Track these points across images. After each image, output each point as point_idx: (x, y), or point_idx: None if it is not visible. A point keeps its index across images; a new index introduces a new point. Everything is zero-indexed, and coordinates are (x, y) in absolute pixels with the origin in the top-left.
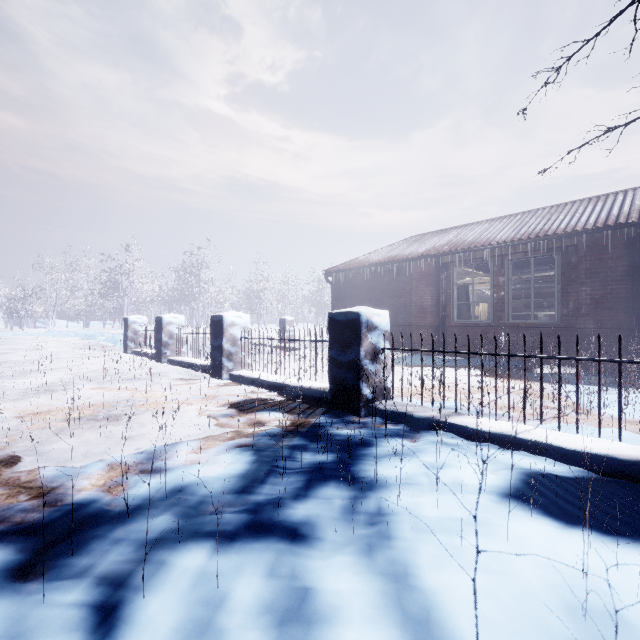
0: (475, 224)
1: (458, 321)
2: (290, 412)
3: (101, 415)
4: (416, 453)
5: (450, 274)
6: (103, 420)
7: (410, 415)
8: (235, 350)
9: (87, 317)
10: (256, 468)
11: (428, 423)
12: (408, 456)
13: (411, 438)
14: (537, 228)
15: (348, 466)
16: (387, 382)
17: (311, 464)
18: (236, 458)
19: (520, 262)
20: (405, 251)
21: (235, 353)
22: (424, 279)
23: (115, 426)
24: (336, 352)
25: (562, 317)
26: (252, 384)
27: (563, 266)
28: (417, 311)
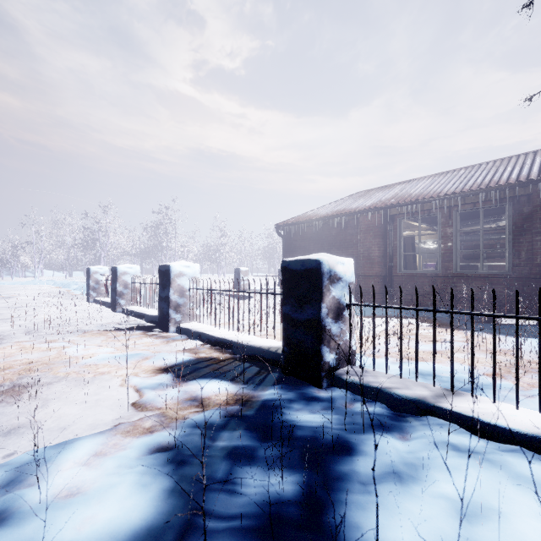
0: (418, 179)
1: (405, 271)
2: (235, 381)
3: (7, 384)
4: (419, 473)
5: (397, 226)
6: (4, 393)
7: (389, 393)
8: (183, 301)
9: (70, 268)
10: (163, 520)
11: (416, 407)
12: (410, 483)
13: (398, 433)
14: (486, 179)
15: (318, 513)
16: (352, 344)
17: (257, 508)
18: (139, 486)
19: (466, 214)
20: (352, 205)
21: (183, 304)
22: (371, 231)
23: (17, 401)
24: (291, 308)
25: (514, 267)
26: (199, 339)
27: (514, 216)
28: (364, 262)
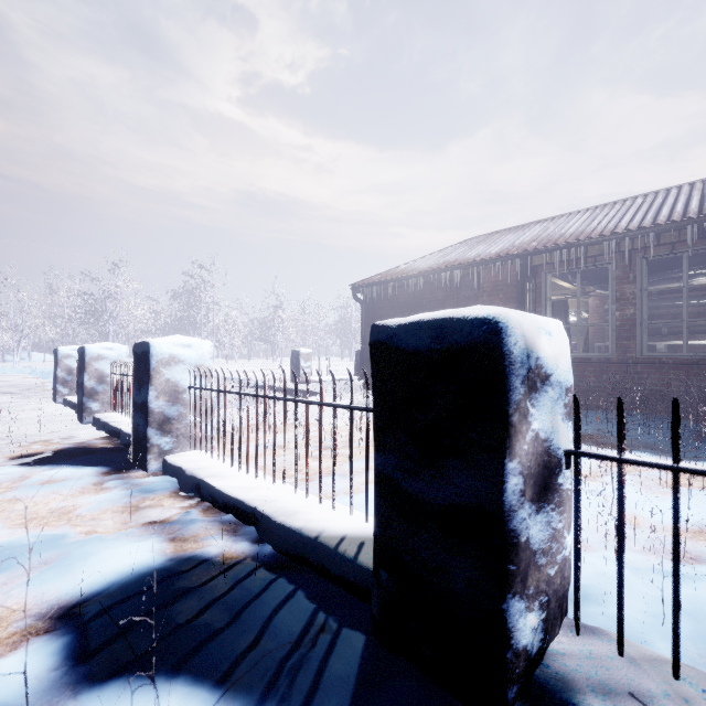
0: (567, 216)
1: None
2: (236, 683)
3: None
4: None
5: (541, 284)
6: None
7: None
8: (177, 412)
9: None
10: None
11: None
12: None
13: None
14: (693, 205)
15: None
16: None
17: None
18: None
19: (652, 264)
20: (468, 253)
21: (177, 417)
22: (501, 291)
23: None
24: (400, 462)
25: None
26: (196, 492)
27: None
28: None
